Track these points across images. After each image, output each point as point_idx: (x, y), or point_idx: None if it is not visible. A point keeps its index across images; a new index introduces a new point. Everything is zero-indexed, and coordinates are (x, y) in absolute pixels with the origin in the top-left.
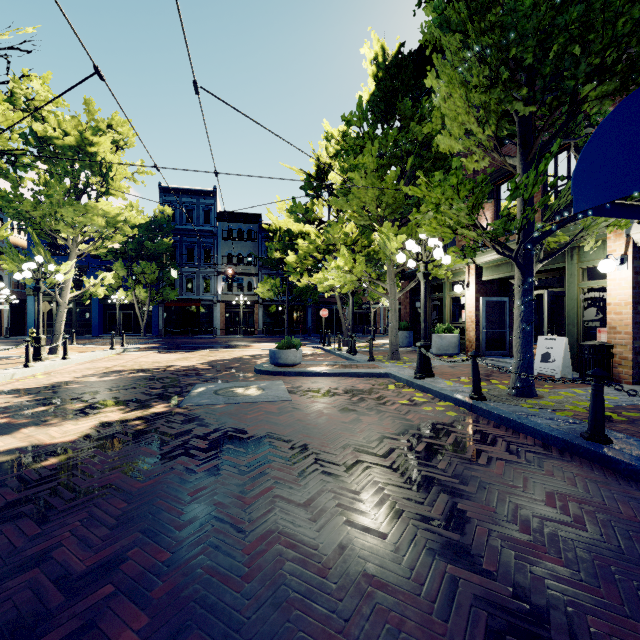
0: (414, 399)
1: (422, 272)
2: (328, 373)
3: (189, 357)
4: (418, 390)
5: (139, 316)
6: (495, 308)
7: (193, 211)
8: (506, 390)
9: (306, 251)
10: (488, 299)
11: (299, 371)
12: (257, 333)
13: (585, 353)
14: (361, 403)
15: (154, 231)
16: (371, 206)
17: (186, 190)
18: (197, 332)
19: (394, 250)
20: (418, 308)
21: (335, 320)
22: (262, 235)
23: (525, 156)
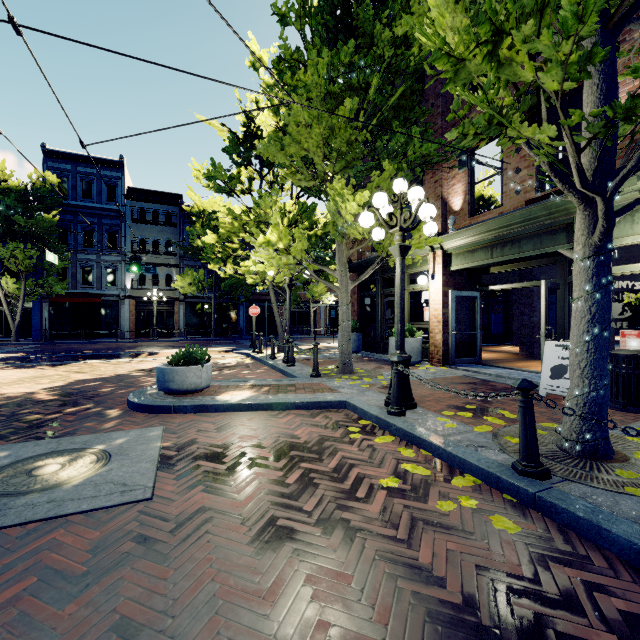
0: (404, 469)
1: (398, 244)
2: (250, 405)
3: (43, 375)
4: (400, 438)
5: (8, 315)
6: (464, 305)
7: (92, 184)
8: (554, 440)
9: (229, 230)
10: (458, 294)
11: (201, 404)
12: (178, 335)
13: (622, 367)
14: (306, 495)
15: (33, 204)
16: (316, 156)
17: (82, 157)
18: (98, 335)
19: (351, 216)
20: (367, 306)
21: (271, 320)
22: (184, 220)
23: (602, 20)
